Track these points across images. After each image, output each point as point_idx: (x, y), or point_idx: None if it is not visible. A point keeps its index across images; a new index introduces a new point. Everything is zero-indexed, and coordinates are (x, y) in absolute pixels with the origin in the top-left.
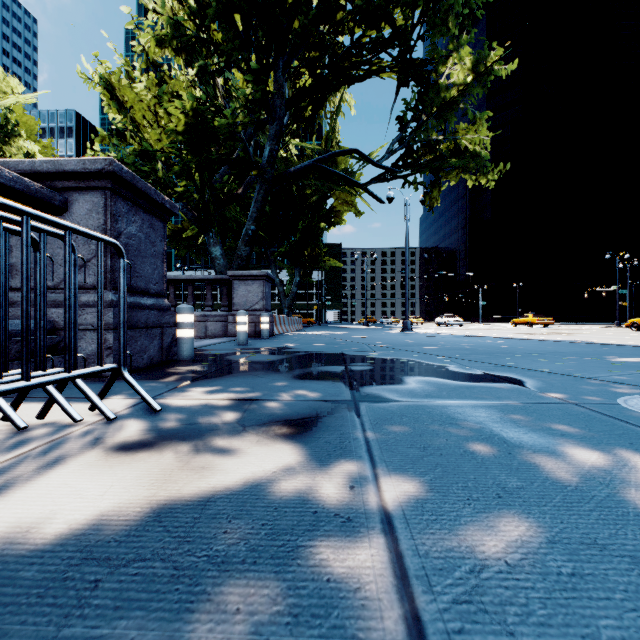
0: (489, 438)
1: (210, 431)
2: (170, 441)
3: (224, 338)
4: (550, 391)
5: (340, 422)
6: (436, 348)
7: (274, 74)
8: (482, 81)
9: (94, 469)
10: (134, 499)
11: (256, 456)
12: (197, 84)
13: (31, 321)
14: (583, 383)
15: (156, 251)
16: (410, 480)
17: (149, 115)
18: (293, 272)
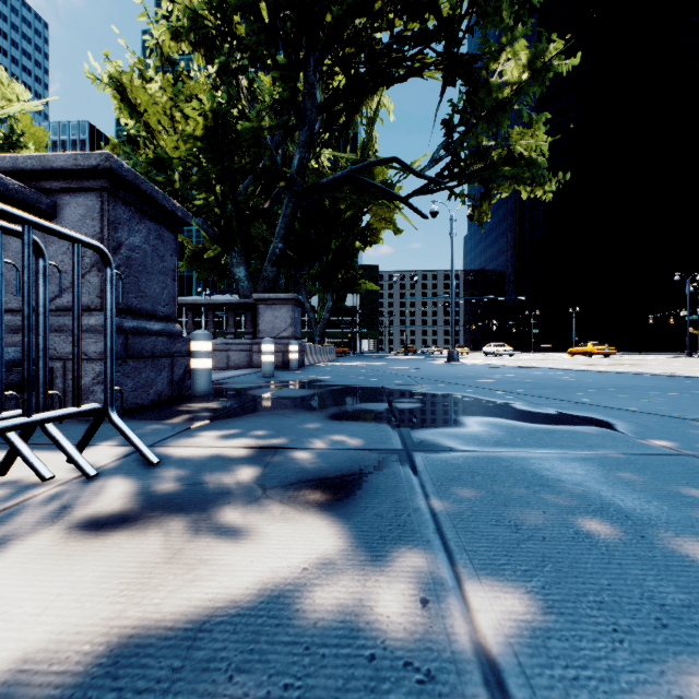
0: (602, 510)
1: (218, 496)
2: (162, 512)
3: (248, 369)
4: (652, 437)
5: (392, 482)
6: (491, 381)
7: (304, 73)
8: (539, 79)
9: (42, 562)
10: (85, 624)
11: (279, 539)
12: (218, 83)
13: (10, 349)
14: (688, 426)
15: (165, 267)
16: (511, 588)
17: (164, 119)
18: (325, 296)
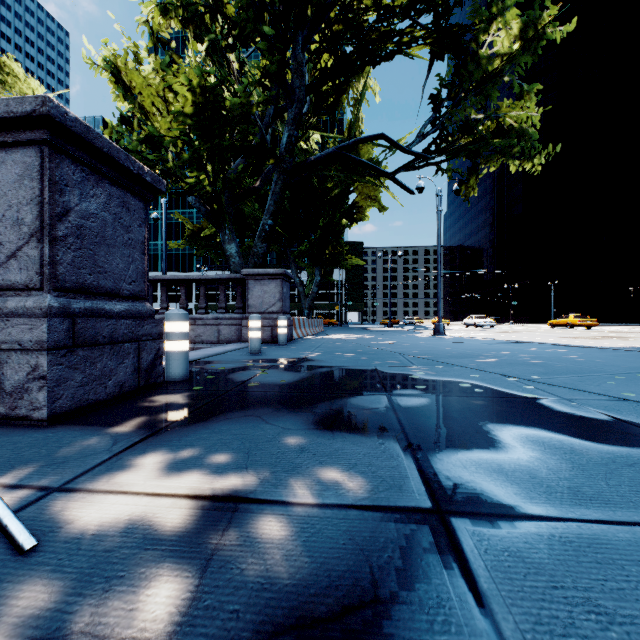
0: None
1: None
2: None
3: (237, 344)
4: None
5: None
6: (493, 362)
7: (293, 51)
8: (531, 48)
9: None
10: None
11: None
12: (207, 61)
13: None
14: None
15: (132, 239)
16: None
17: (158, 101)
18: (313, 271)
